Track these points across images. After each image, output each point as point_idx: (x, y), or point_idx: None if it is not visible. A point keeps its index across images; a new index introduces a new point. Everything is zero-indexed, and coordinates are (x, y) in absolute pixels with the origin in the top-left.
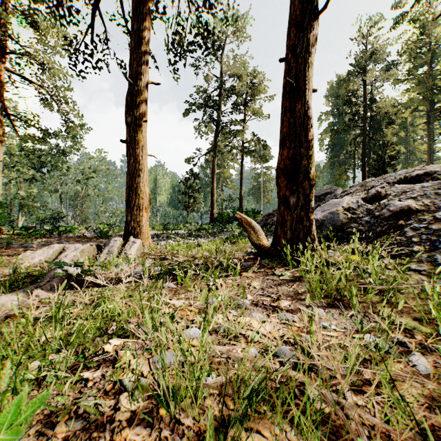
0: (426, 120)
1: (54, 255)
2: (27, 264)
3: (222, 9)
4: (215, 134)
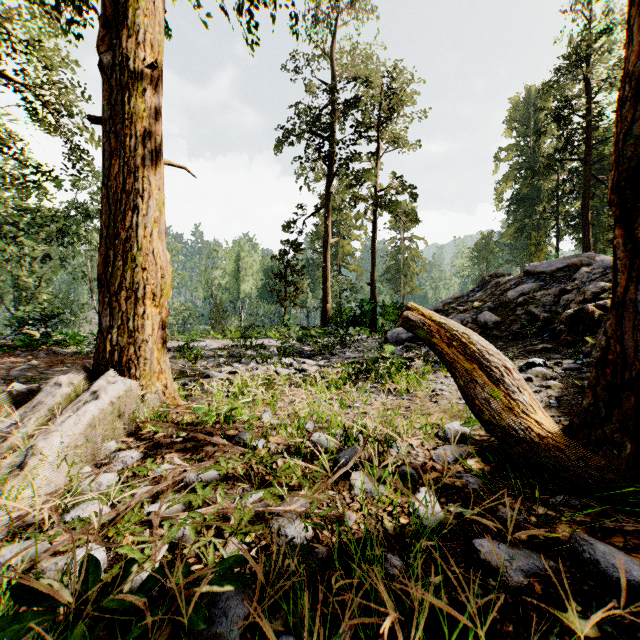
0: None
1: None
2: None
3: None
4: (329, 179)
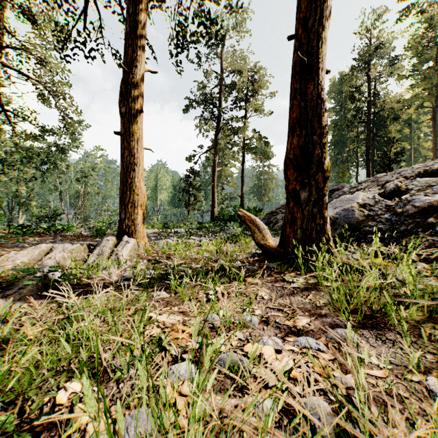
0: (431, 117)
1: (39, 256)
2: (7, 266)
3: None
4: (216, 131)
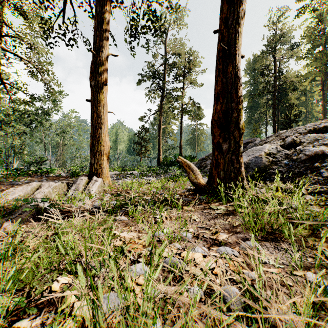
0: (321, 88)
1: (31, 191)
2: (8, 198)
3: (167, 0)
4: (161, 98)
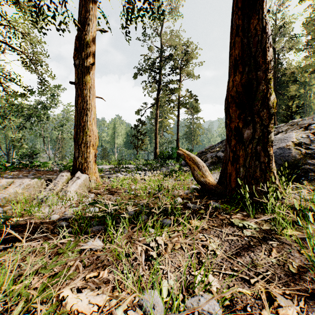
0: None
1: None
2: None
3: None
4: (158, 91)
